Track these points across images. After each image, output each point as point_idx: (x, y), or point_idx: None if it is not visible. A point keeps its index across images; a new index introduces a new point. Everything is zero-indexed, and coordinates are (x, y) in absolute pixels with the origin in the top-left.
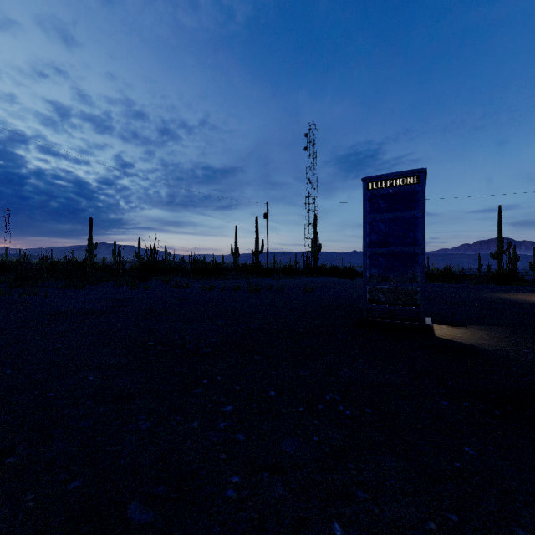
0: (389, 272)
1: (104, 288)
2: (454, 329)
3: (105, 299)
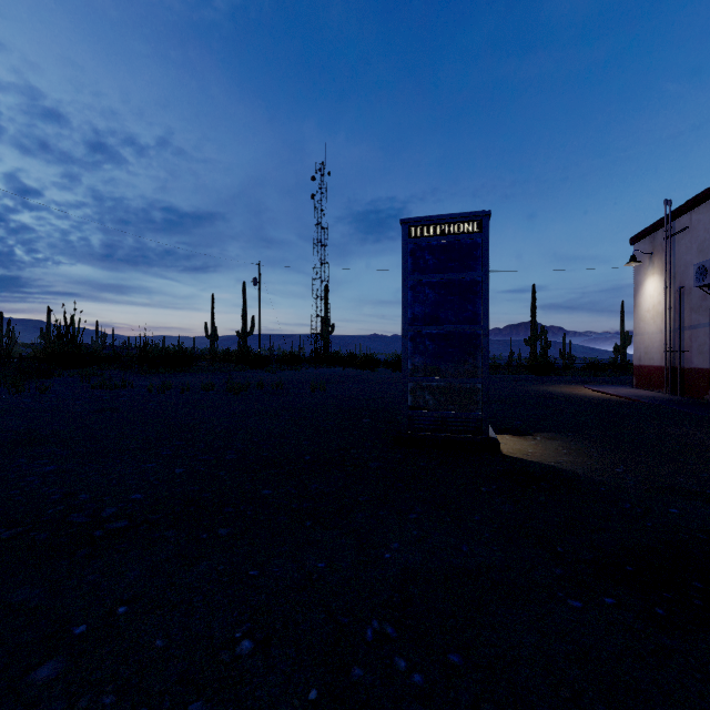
0: (439, 361)
1: None
2: (521, 441)
3: None
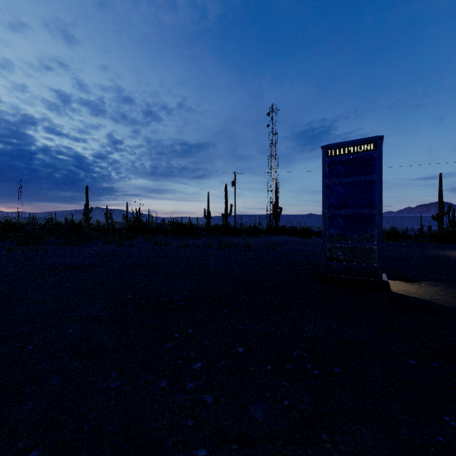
0: (347, 231)
1: (96, 246)
2: (408, 285)
3: (95, 255)
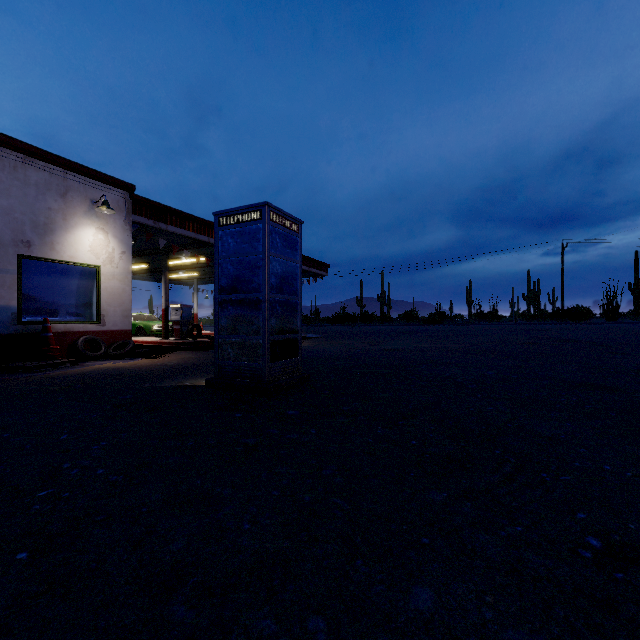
0: None
1: None
2: None
3: None
